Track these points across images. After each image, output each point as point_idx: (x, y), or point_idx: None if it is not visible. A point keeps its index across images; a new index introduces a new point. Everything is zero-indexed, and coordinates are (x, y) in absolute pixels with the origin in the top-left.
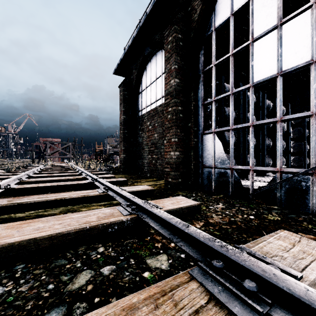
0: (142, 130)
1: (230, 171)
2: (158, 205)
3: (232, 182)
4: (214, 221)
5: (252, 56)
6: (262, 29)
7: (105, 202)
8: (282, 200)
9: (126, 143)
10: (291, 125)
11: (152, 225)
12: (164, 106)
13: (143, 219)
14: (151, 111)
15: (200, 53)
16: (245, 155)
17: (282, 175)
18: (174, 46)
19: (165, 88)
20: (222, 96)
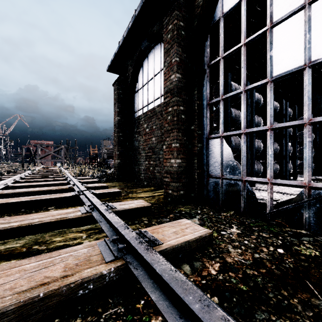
0: (138, 133)
1: (242, 183)
2: (157, 236)
3: (245, 197)
4: (233, 261)
5: (271, 44)
6: (284, 11)
7: (89, 226)
8: (311, 222)
9: (121, 148)
10: None
11: (146, 290)
12: (163, 106)
13: (134, 273)
14: (148, 112)
15: (205, 44)
16: (253, 161)
17: (311, 191)
18: (174, 35)
19: (164, 84)
20: (232, 94)
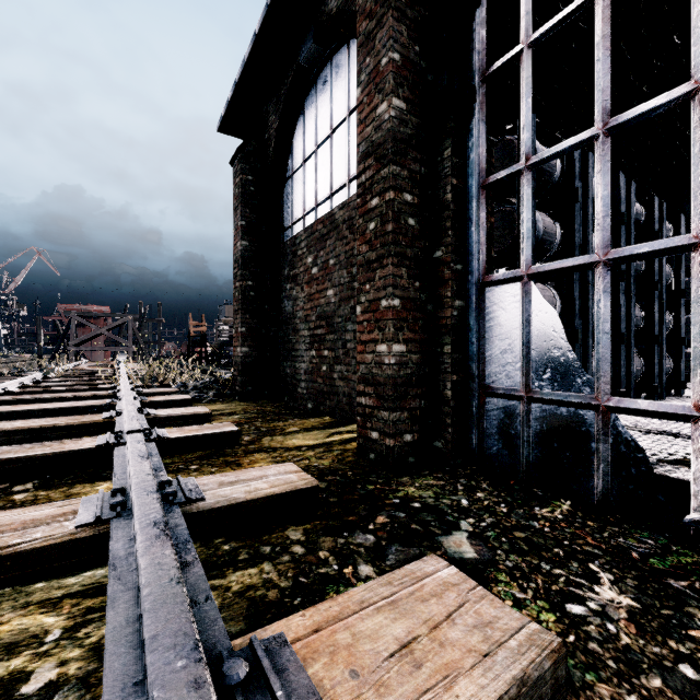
0: (293, 280)
1: (596, 416)
2: (326, 685)
3: (608, 459)
4: None
5: None
6: None
7: (98, 570)
8: None
9: (251, 317)
10: (673, 272)
11: None
12: (354, 205)
13: None
14: (317, 224)
15: (475, 17)
16: (587, 350)
17: None
18: None
19: (357, 135)
20: (564, 147)
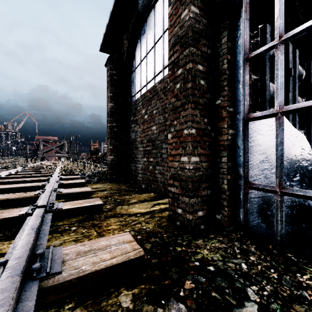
0: (135, 122)
1: None
2: None
3: None
4: None
5: None
6: None
7: None
8: None
9: (115, 141)
10: None
11: None
12: (166, 80)
13: None
14: (147, 92)
15: None
16: None
17: None
18: None
19: (169, 34)
20: (311, 23)
